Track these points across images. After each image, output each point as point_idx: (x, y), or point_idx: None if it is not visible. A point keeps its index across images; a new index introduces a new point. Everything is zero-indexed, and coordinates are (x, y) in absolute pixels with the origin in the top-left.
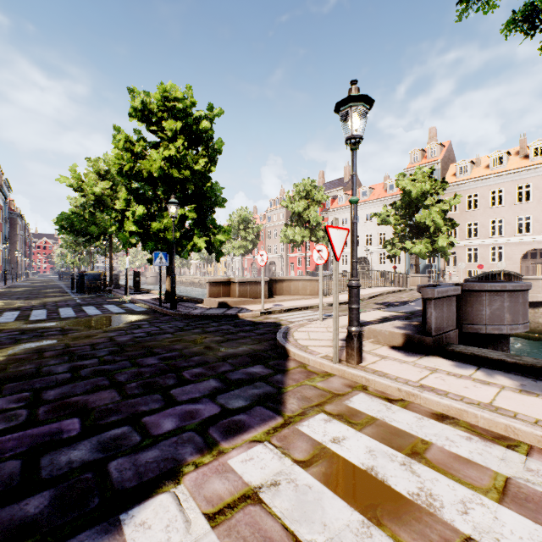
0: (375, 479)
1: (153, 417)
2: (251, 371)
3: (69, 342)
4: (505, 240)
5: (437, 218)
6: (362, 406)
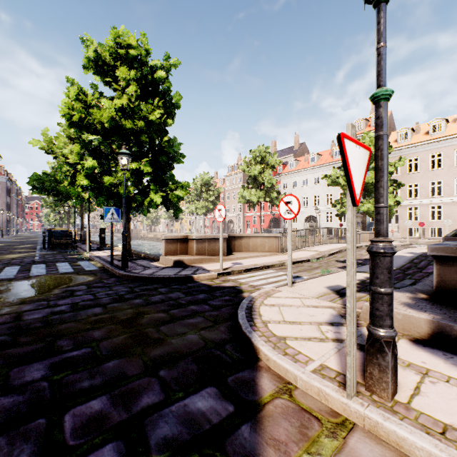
0: None
1: None
2: (195, 408)
3: None
4: (444, 199)
5: None
6: None
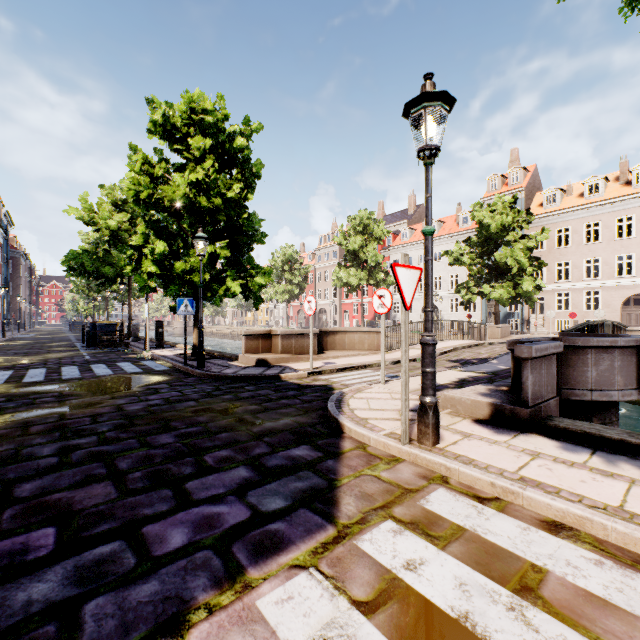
0: (473, 637)
1: (158, 525)
2: (295, 454)
3: (64, 412)
4: (602, 283)
5: (521, 256)
6: (444, 508)
